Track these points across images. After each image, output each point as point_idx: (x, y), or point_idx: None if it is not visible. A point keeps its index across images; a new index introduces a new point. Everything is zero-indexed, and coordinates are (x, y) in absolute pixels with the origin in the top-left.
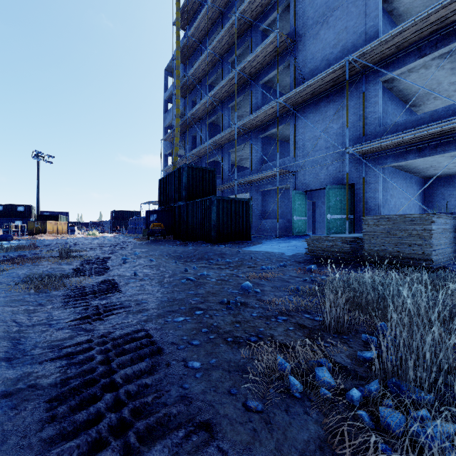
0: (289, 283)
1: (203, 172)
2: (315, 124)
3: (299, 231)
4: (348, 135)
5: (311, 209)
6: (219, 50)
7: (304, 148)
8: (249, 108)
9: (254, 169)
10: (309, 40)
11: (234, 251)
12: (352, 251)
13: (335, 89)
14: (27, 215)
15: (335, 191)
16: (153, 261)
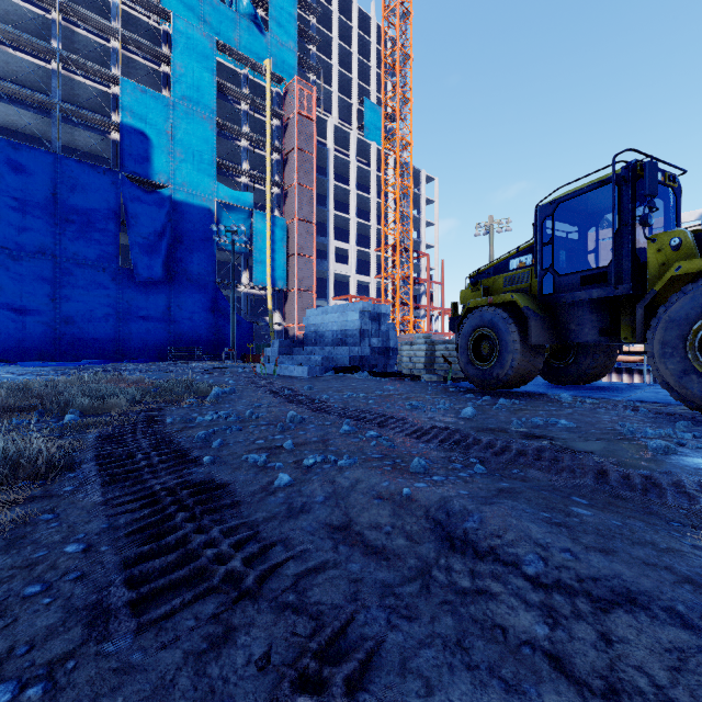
0: None
1: None
2: None
3: None
4: None
5: None
6: None
7: None
8: None
9: None
10: None
11: None
12: None
13: None
14: None
15: None
16: None
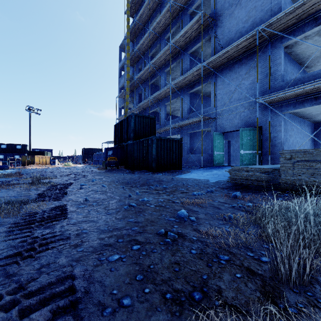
0: (220, 209)
1: (146, 119)
2: (231, 81)
3: (218, 163)
4: (258, 88)
5: (225, 146)
6: (158, 30)
7: (222, 100)
8: (179, 72)
9: (183, 116)
10: (226, 19)
11: (169, 178)
12: (269, 180)
13: (246, 54)
14: (23, 151)
15: (246, 132)
16: (104, 187)
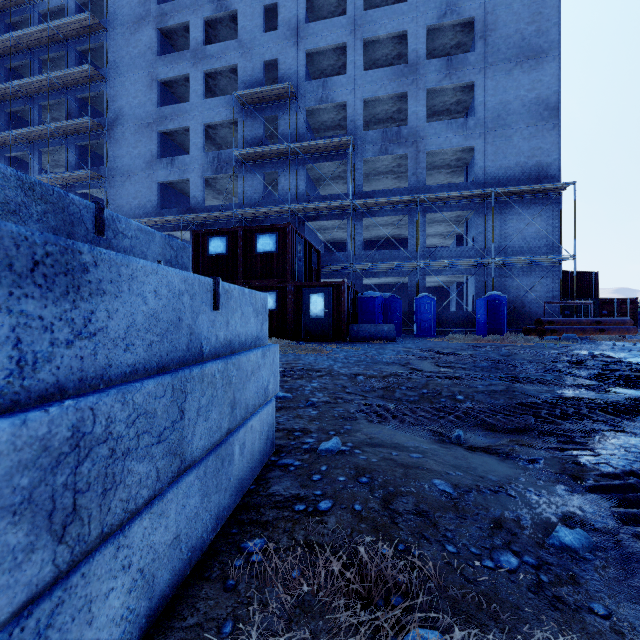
0: None
1: None
2: None
3: None
4: None
5: None
6: (27, 137)
7: None
8: None
9: None
10: (119, 184)
11: None
12: None
13: None
14: None
15: None
16: None
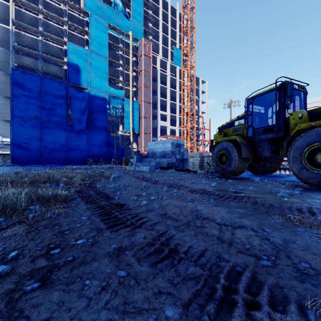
0: None
1: None
2: None
3: None
4: None
5: None
6: None
7: None
8: None
9: None
10: None
11: None
12: None
13: None
14: None
15: None
16: None
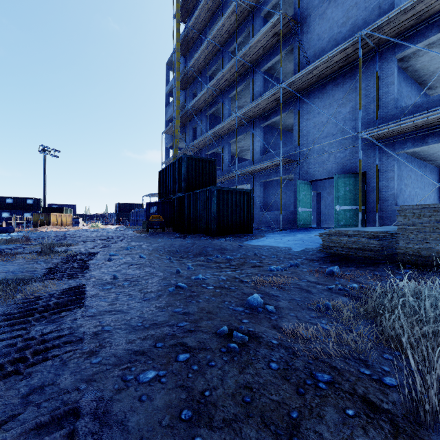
0: (311, 293)
1: (203, 163)
2: (322, 109)
3: (304, 224)
4: (360, 118)
5: (313, 200)
6: (220, 39)
7: (309, 136)
8: (249, 98)
9: (255, 159)
10: (315, 21)
11: (235, 245)
12: (380, 249)
13: (344, 70)
14: (36, 208)
15: (344, 180)
16: (143, 258)
